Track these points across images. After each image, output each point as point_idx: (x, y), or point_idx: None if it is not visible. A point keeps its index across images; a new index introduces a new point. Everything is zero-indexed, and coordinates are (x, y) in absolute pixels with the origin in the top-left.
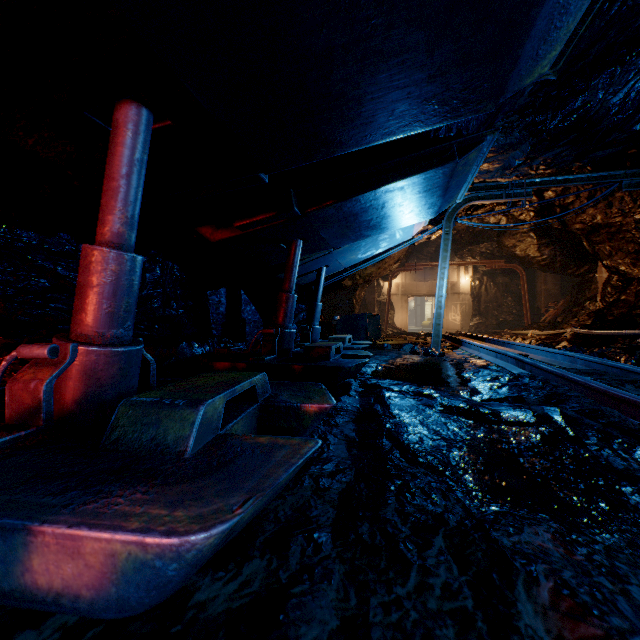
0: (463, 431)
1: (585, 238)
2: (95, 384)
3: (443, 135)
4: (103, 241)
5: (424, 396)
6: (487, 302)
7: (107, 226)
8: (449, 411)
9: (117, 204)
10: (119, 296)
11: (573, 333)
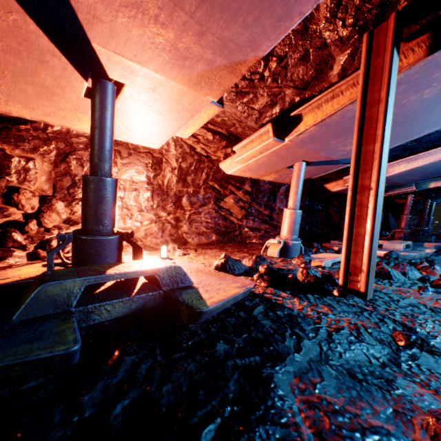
0: None
1: None
2: (405, 235)
3: None
4: (405, 214)
5: None
6: None
7: (406, 212)
8: None
9: (408, 209)
10: (408, 222)
11: None
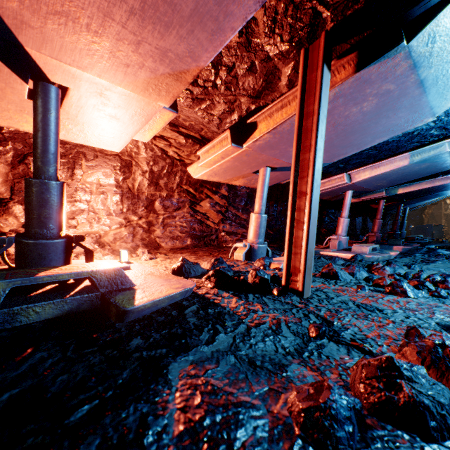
0: None
1: None
2: (377, 239)
3: None
4: (377, 219)
5: (449, 250)
6: None
7: (378, 217)
8: None
9: (380, 214)
10: (380, 227)
11: None
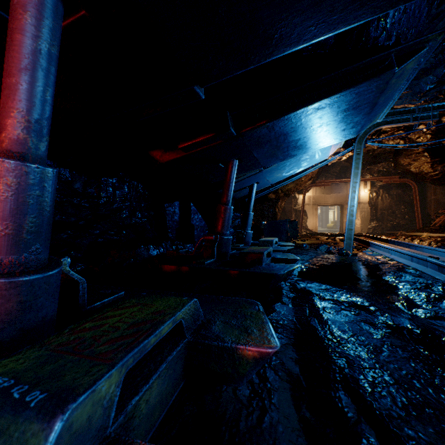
0: (439, 379)
1: None
2: None
3: (382, 43)
4: (0, 150)
5: (361, 309)
6: (383, 209)
7: (4, 131)
8: (400, 336)
9: (15, 104)
10: (19, 215)
11: None
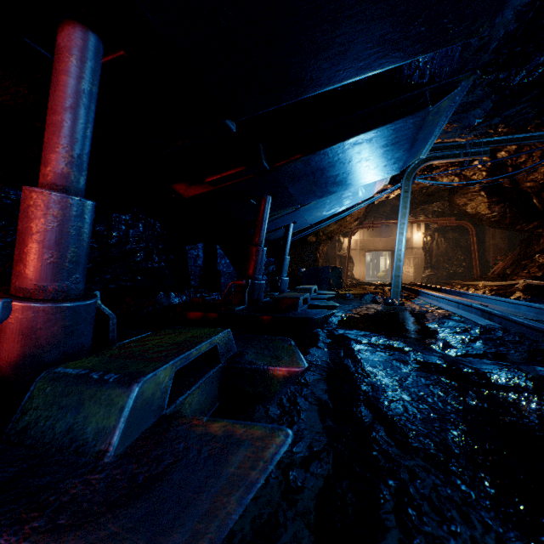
0: (451, 397)
1: (535, 195)
2: (33, 345)
3: (416, 81)
4: (45, 183)
5: (395, 350)
6: (438, 256)
7: (49, 166)
8: (427, 369)
9: (60, 141)
10: (63, 245)
11: (525, 284)
